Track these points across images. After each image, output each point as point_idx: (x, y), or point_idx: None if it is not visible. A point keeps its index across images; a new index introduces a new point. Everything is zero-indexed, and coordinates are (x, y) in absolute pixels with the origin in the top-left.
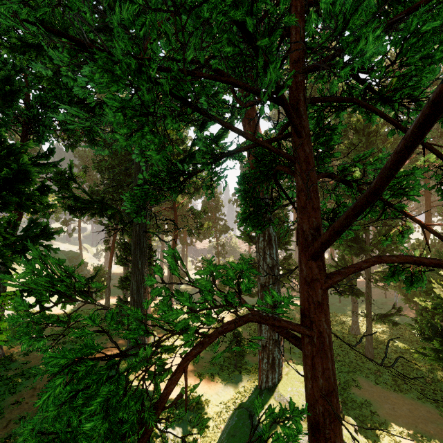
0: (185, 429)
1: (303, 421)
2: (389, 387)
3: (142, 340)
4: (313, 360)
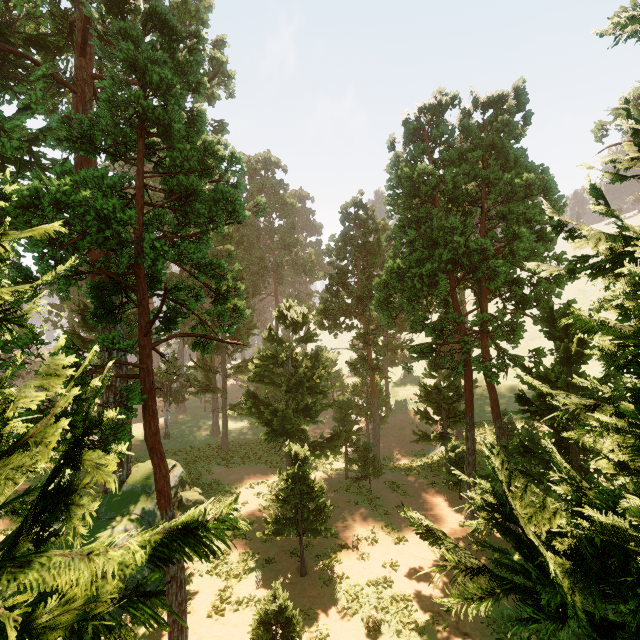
0: None
1: (152, 493)
2: (236, 465)
3: None
4: (145, 377)
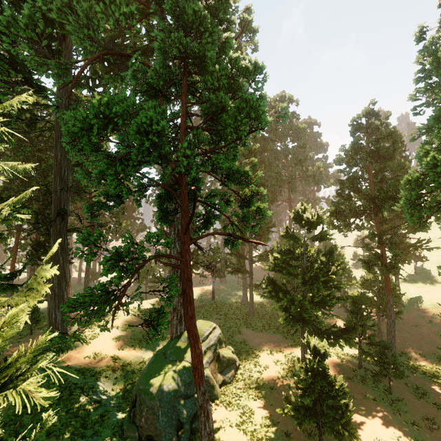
0: (112, 383)
1: None
2: (259, 330)
3: (65, 328)
4: (184, 269)
